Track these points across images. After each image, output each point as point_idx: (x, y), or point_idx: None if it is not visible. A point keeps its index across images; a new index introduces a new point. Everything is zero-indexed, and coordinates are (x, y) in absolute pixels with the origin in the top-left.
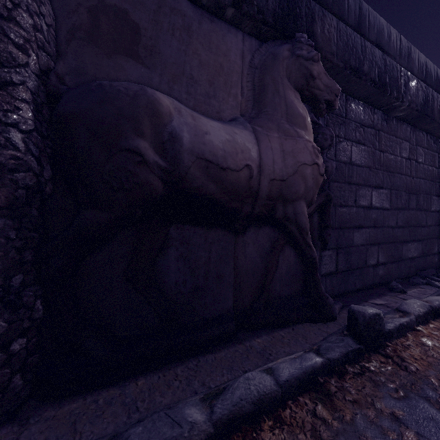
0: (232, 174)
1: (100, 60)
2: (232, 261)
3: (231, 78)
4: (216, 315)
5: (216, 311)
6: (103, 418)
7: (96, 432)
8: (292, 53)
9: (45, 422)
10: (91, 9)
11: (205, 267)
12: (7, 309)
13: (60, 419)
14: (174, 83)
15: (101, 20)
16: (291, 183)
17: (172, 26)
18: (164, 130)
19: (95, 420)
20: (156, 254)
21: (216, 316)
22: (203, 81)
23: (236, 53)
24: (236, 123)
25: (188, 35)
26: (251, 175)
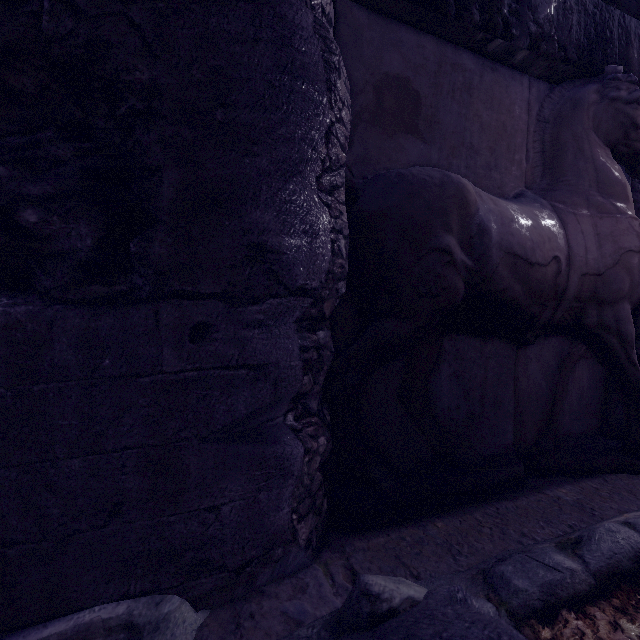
0: (539, 270)
1: (382, 143)
2: (512, 383)
3: (514, 140)
4: (495, 452)
5: (494, 447)
6: (426, 556)
7: (430, 569)
8: (602, 95)
9: (363, 552)
10: (376, 86)
11: (480, 390)
12: (325, 426)
13: (377, 551)
14: (453, 157)
15: (384, 95)
16: (610, 279)
17: (452, 86)
18: (472, 222)
19: (418, 557)
20: (429, 371)
21: (496, 454)
22: (484, 149)
23: (521, 105)
24: (526, 200)
25: (468, 94)
26: (559, 270)
